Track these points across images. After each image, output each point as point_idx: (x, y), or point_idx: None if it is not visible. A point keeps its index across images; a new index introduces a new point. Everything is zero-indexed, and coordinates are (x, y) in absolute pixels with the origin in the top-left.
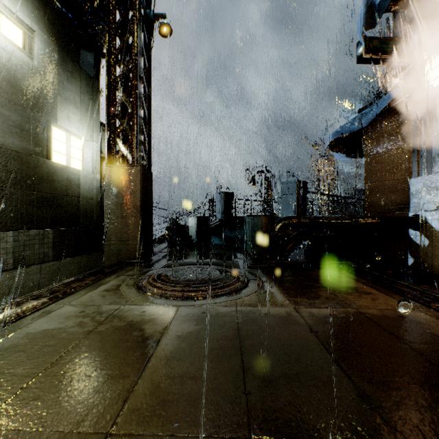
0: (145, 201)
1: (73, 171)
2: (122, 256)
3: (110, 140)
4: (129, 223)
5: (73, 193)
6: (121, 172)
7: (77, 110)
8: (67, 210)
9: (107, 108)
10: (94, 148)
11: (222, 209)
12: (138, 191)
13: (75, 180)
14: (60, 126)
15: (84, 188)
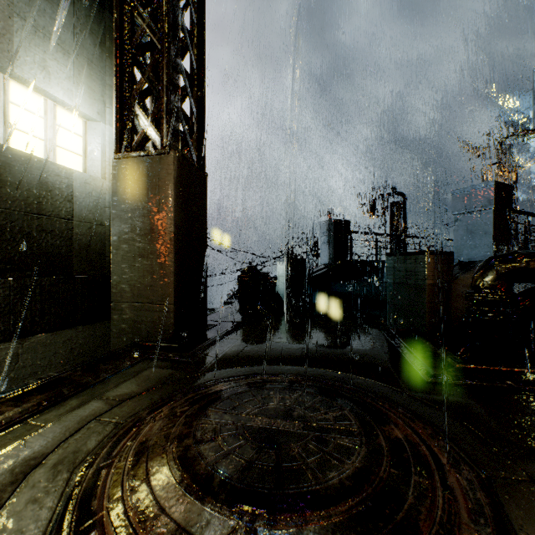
0: (188, 225)
1: (57, 169)
2: (141, 332)
3: (121, 108)
4: (153, 269)
5: (55, 212)
6: (139, 168)
7: (67, 57)
8: (41, 242)
9: (115, 45)
10: (106, 135)
11: (330, 248)
12: (171, 202)
13: (62, 186)
14: (24, 79)
15: (82, 204)
